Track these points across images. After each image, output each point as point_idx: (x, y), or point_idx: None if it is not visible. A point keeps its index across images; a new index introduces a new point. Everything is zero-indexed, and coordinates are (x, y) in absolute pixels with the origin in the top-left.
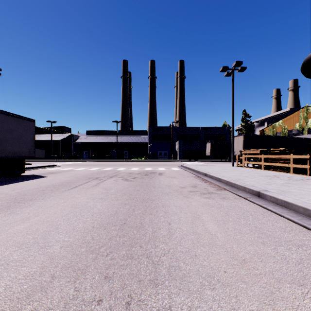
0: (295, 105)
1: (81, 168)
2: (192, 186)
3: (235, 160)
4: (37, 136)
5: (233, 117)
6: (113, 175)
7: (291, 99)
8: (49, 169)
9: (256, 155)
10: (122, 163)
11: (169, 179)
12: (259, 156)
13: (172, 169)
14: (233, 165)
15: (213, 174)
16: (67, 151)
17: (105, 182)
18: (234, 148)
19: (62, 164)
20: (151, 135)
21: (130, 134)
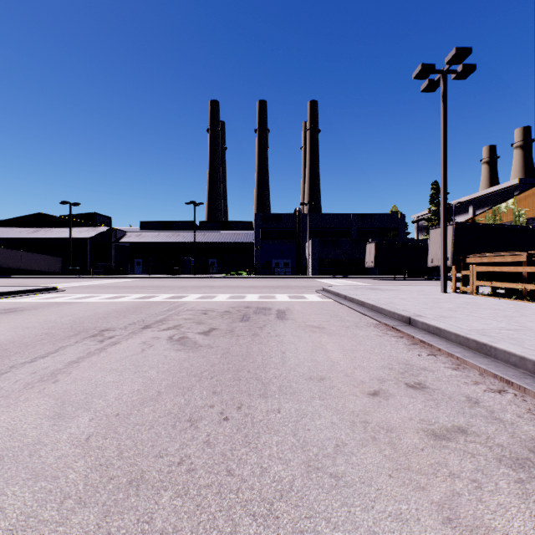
0: (526, 175)
1: (101, 297)
2: (408, 385)
3: (421, 277)
4: (45, 232)
5: (444, 181)
6: (159, 318)
7: (519, 164)
8: (24, 300)
9: (517, 267)
10: (201, 283)
11: (310, 335)
12: (525, 270)
13: (306, 298)
14: (444, 290)
15: (439, 324)
16: (103, 260)
17: (104, 354)
18: (432, 253)
19: (75, 286)
20: (260, 230)
21: (222, 228)
